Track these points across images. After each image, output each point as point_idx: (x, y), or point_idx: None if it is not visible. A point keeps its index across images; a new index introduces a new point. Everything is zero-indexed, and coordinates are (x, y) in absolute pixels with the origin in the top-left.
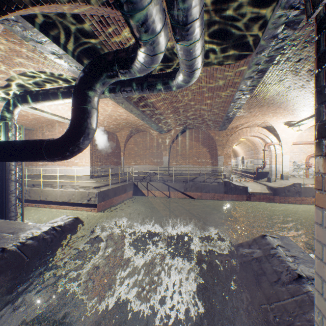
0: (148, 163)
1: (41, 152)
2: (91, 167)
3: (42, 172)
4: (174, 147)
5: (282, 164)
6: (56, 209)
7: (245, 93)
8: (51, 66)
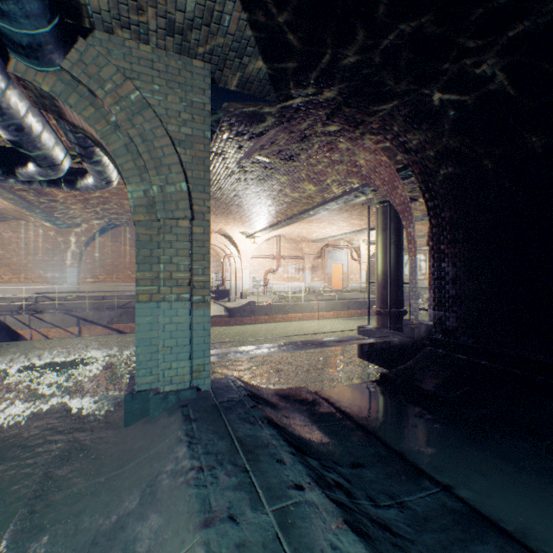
0: (34, 279)
1: None
2: None
3: None
4: (91, 254)
5: (242, 280)
6: None
7: None
8: None
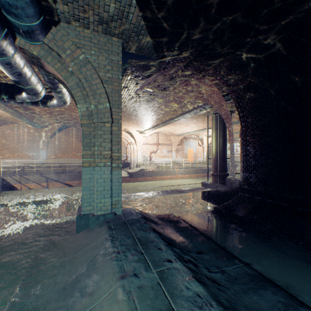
0: (22, 156)
1: None
2: None
3: None
4: (54, 142)
5: (137, 157)
6: None
7: None
8: None
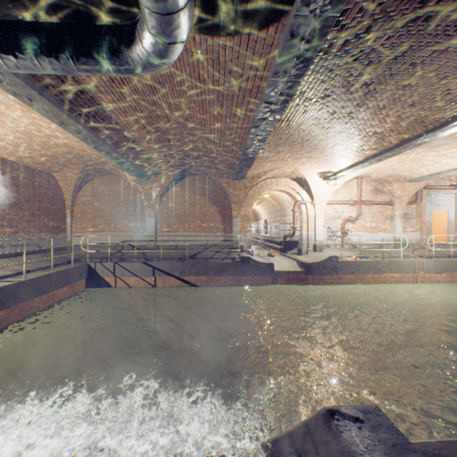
0: (120, 229)
1: None
2: None
3: None
4: (166, 204)
5: (315, 230)
6: None
7: (274, 110)
8: None
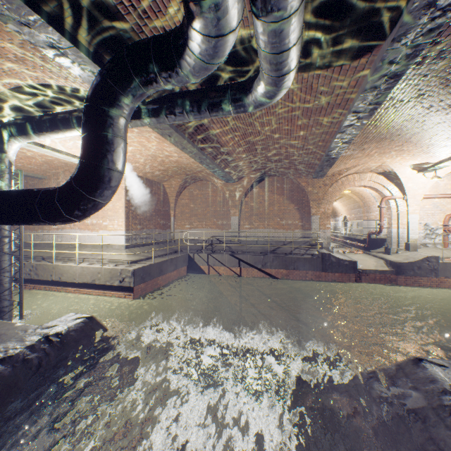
0: (210, 226)
1: (33, 209)
2: (126, 232)
3: (57, 240)
4: (248, 204)
5: (407, 227)
6: (74, 293)
7: (362, 117)
8: (55, 74)
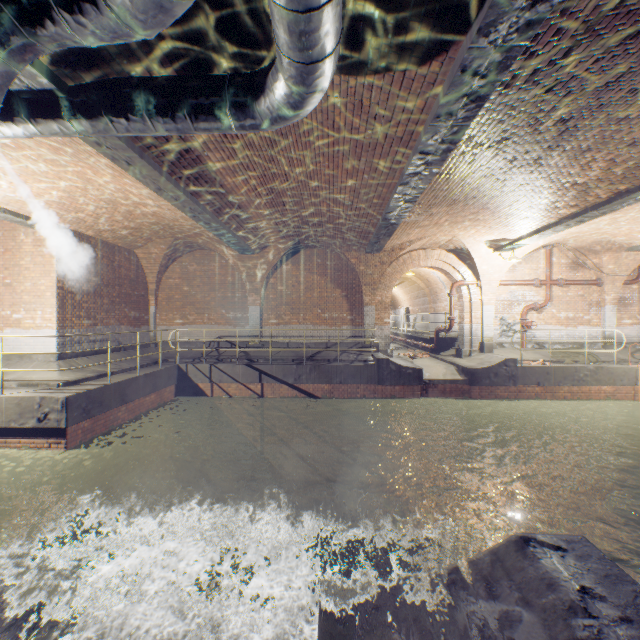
0: (216, 320)
1: None
2: (60, 332)
3: None
4: (274, 287)
5: (482, 322)
6: None
7: (431, 162)
8: None
